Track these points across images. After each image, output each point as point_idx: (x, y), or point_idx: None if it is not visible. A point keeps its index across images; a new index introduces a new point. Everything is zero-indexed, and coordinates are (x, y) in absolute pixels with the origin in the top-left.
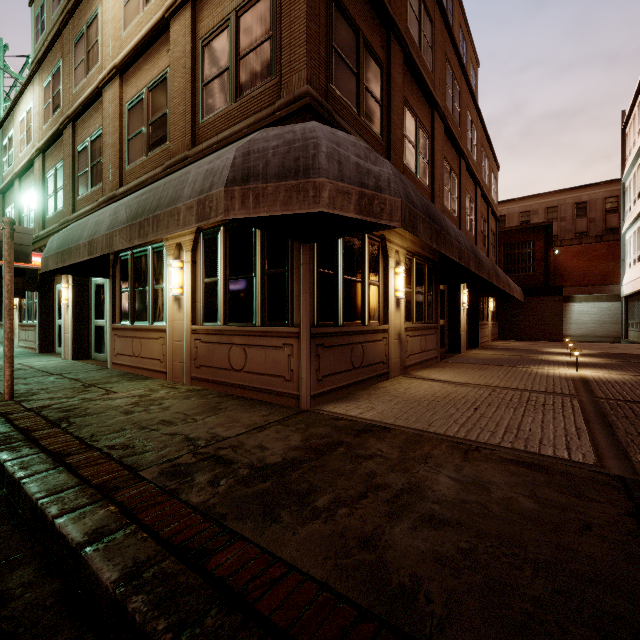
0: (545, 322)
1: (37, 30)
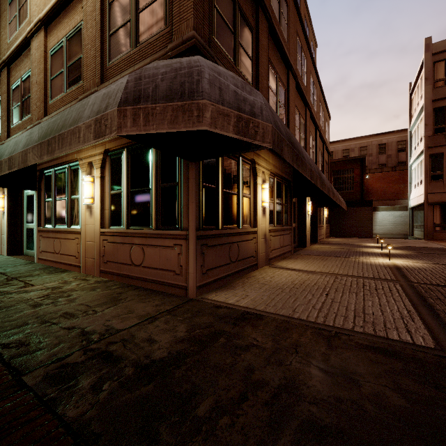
0: (361, 225)
1: None
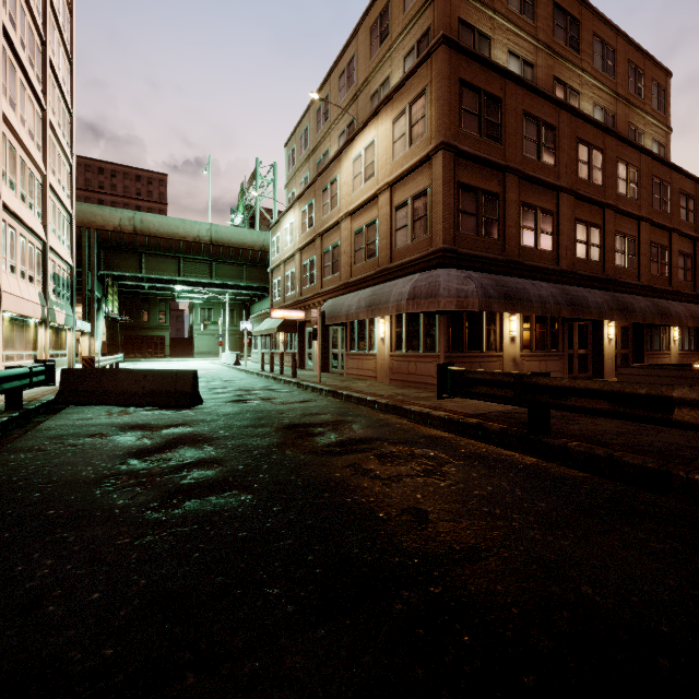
0: None
1: (289, 164)
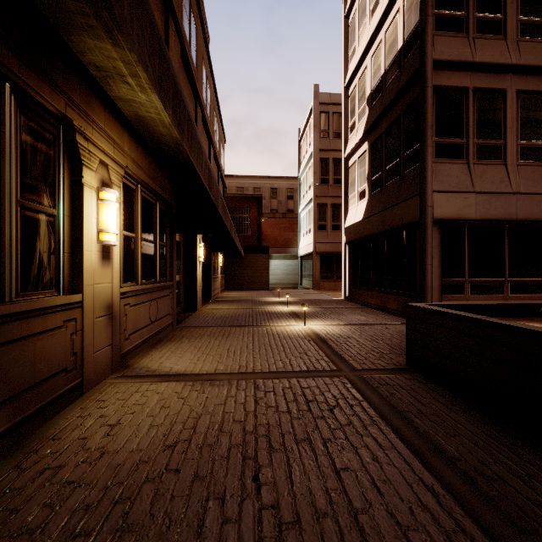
0: (258, 275)
1: None
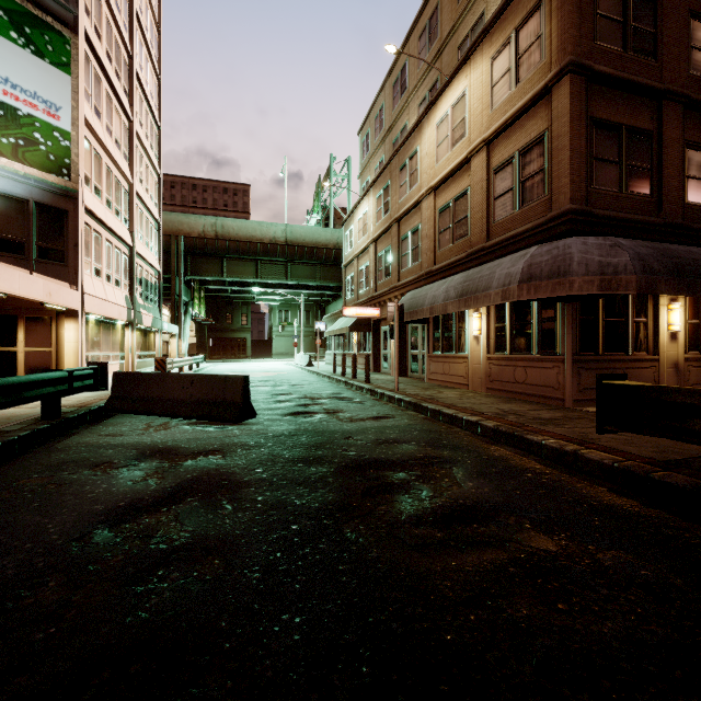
0: None
1: (363, 151)
